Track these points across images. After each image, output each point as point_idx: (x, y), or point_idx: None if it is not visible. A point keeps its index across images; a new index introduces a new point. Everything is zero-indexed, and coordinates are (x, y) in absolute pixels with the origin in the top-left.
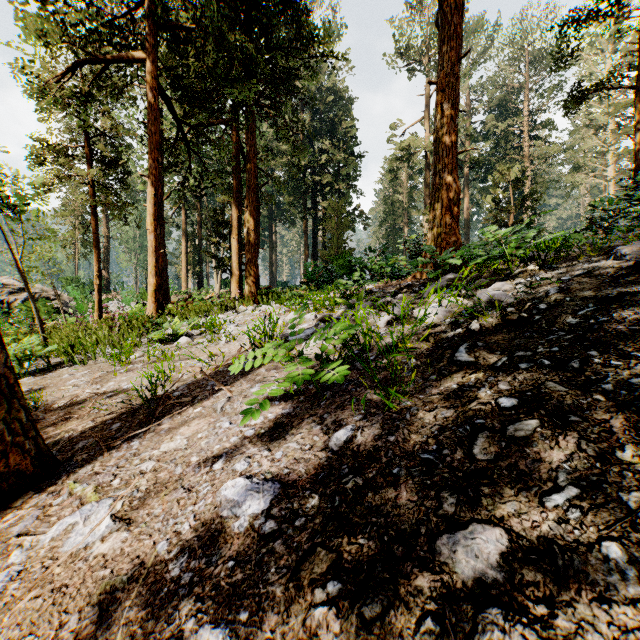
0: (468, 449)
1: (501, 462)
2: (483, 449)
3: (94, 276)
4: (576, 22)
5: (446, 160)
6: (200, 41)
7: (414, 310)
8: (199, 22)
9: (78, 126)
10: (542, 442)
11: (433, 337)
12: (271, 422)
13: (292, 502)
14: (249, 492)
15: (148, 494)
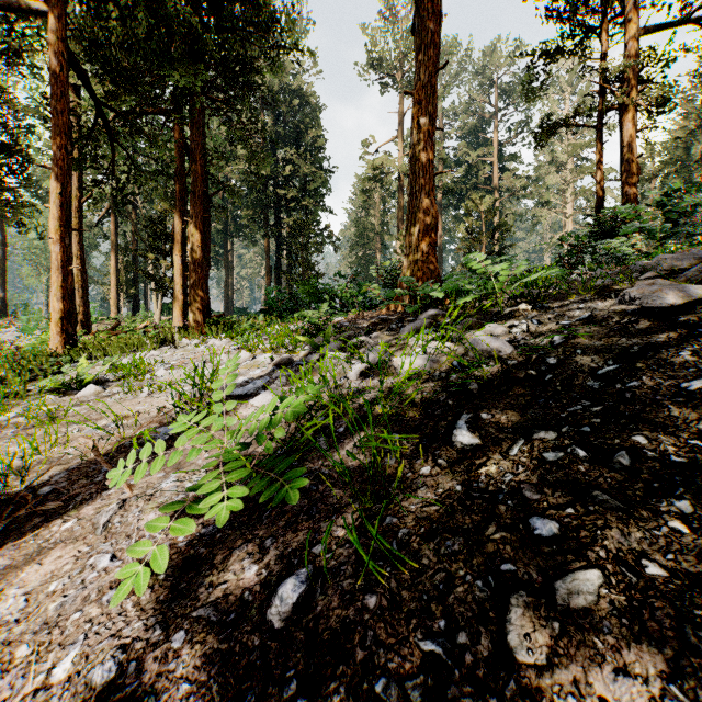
0: (498, 632)
1: (560, 672)
2: (525, 637)
3: None
4: (545, 55)
5: (423, 181)
6: (125, 1)
7: (394, 358)
8: None
9: None
10: (617, 622)
11: (420, 399)
12: (180, 556)
13: None
14: None
15: None
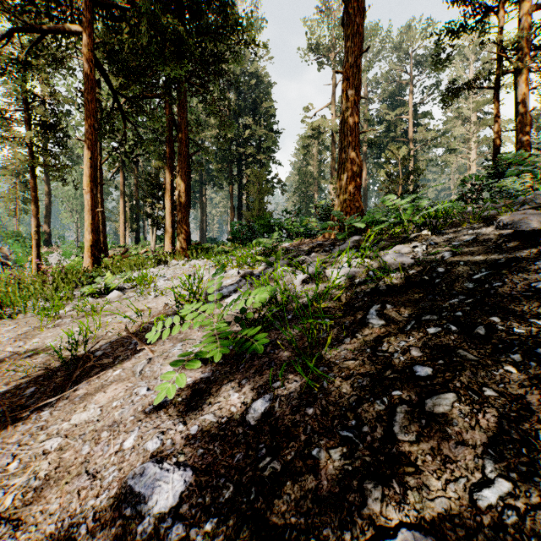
0: (388, 426)
1: (423, 444)
2: (403, 427)
3: (33, 231)
4: (451, 33)
5: (350, 138)
6: (134, 20)
7: (327, 270)
8: (133, 3)
9: (15, 90)
10: (462, 420)
11: (345, 297)
12: (189, 388)
13: (204, 495)
14: (157, 483)
15: (47, 482)
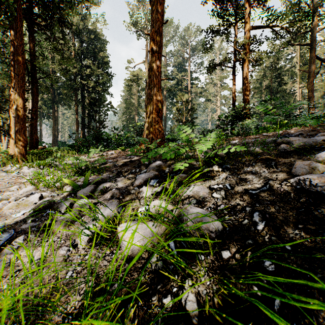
0: None
1: None
2: None
3: None
4: (212, 32)
5: (155, 82)
6: None
7: (118, 228)
8: None
9: None
10: None
11: (131, 323)
12: None
13: None
14: None
15: None
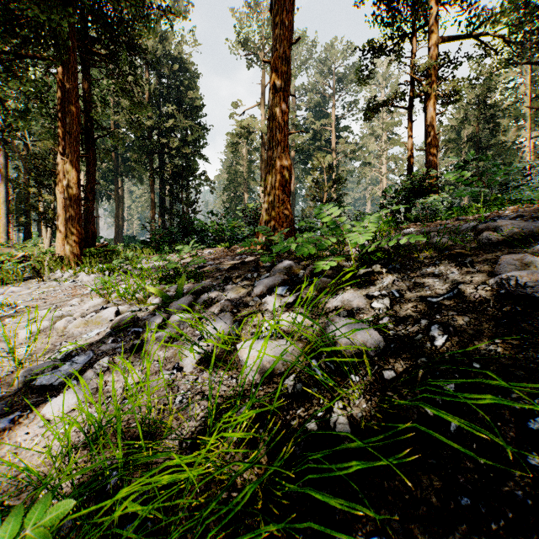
0: None
1: None
2: None
3: None
4: (372, 50)
5: (279, 138)
6: None
7: (239, 345)
8: None
9: None
10: None
11: (267, 446)
12: None
13: None
14: None
15: None
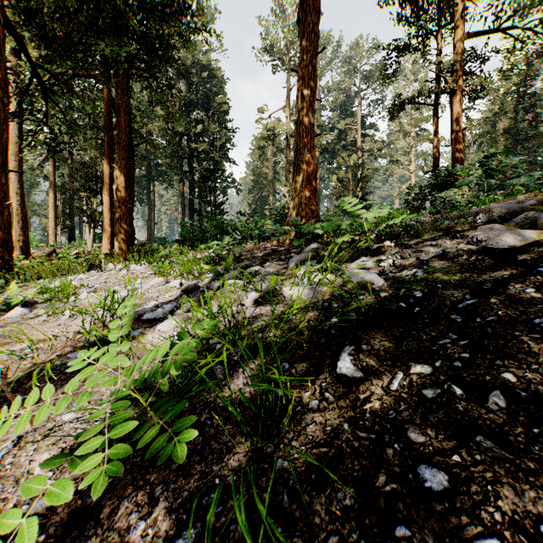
0: None
1: None
2: None
3: None
4: (397, 49)
5: (306, 140)
6: None
7: (284, 288)
8: None
9: None
10: None
11: (307, 328)
12: (65, 508)
13: None
14: None
15: None
